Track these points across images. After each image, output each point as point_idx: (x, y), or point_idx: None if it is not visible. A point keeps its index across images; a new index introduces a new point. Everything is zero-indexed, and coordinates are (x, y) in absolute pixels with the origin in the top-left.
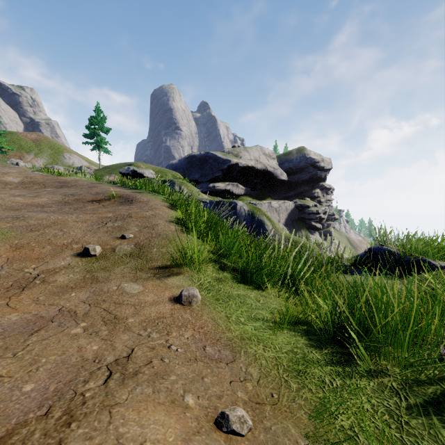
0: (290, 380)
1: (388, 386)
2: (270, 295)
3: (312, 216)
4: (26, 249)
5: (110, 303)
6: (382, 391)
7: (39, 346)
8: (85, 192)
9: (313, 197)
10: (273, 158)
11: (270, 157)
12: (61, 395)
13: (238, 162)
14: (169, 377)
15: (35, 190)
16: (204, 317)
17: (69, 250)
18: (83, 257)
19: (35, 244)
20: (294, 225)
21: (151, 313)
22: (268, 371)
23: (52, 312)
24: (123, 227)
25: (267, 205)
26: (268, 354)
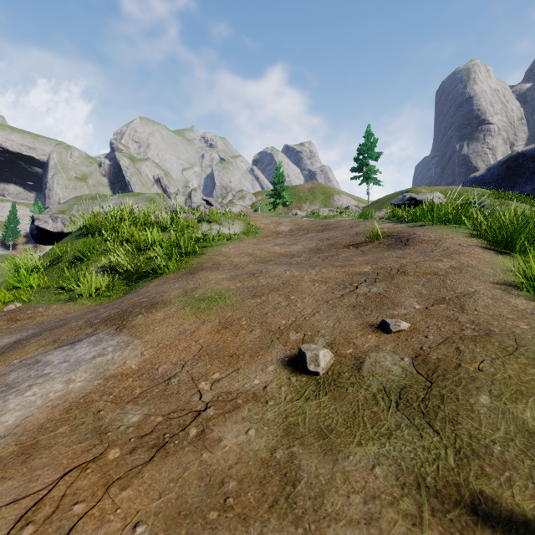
0: None
1: None
2: None
3: None
4: (231, 330)
5: None
6: None
7: None
8: (342, 234)
9: None
10: None
11: None
12: None
13: None
14: None
15: (297, 237)
16: None
17: (280, 345)
18: (295, 372)
19: (245, 321)
20: None
21: None
22: None
23: None
24: (387, 296)
25: None
26: None
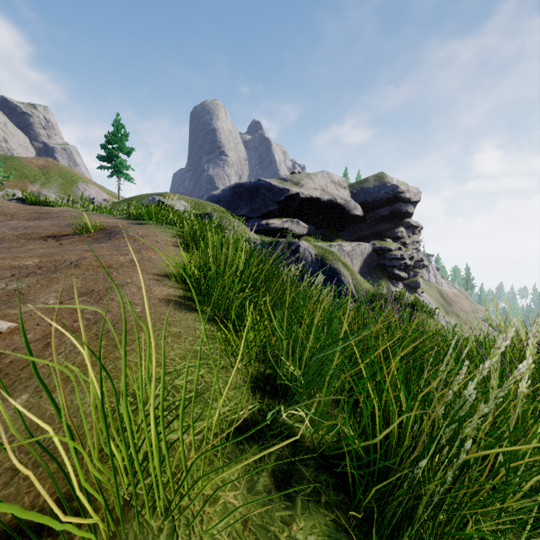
0: None
1: None
2: None
3: (395, 262)
4: None
5: None
6: None
7: None
8: (50, 224)
9: (395, 237)
10: (344, 188)
11: (341, 186)
12: None
13: (299, 192)
14: None
15: None
16: None
17: None
18: None
19: None
20: (371, 274)
21: None
22: None
23: None
24: (24, 292)
25: (337, 248)
26: None
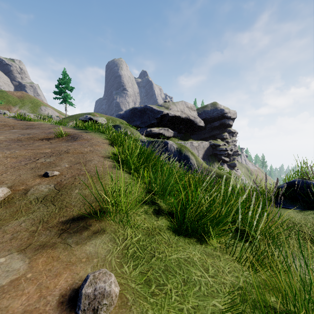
0: None
1: None
2: (216, 249)
3: (222, 152)
4: None
5: None
6: None
7: None
8: (40, 132)
9: (222, 138)
10: (194, 110)
11: (192, 109)
12: None
13: (168, 112)
14: None
15: (1, 131)
16: None
17: None
18: None
19: None
20: (209, 159)
21: None
22: None
23: None
24: (54, 162)
25: (189, 144)
26: None
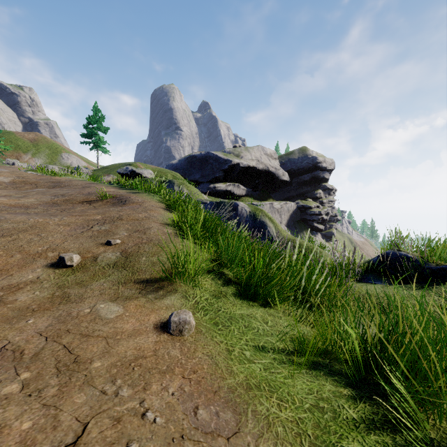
0: None
1: None
2: (279, 312)
3: (314, 217)
4: None
5: (75, 335)
6: None
7: None
8: (76, 193)
9: (315, 197)
10: (275, 159)
11: (272, 157)
12: None
13: (239, 162)
14: None
15: (25, 191)
16: (198, 353)
17: (42, 260)
18: (57, 268)
19: (2, 252)
20: (296, 226)
21: (127, 350)
22: None
23: None
24: (111, 230)
25: (268, 206)
26: (286, 414)
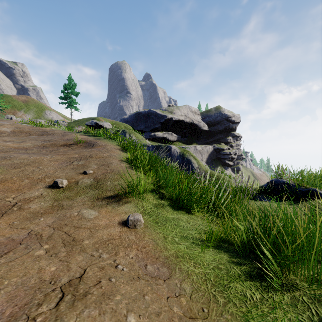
0: (217, 295)
1: (299, 300)
2: (198, 217)
3: (226, 156)
4: (9, 182)
5: (71, 227)
6: (295, 305)
7: (5, 268)
8: (59, 139)
9: (226, 142)
10: (198, 114)
11: (196, 113)
12: (14, 320)
13: (172, 117)
14: (114, 297)
15: (22, 137)
16: (146, 238)
17: (43, 183)
18: (53, 188)
19: (16, 178)
20: (213, 163)
21: (103, 235)
22: (198, 286)
23: (22, 235)
24: (85, 164)
25: (193, 148)
26: (198, 270)
